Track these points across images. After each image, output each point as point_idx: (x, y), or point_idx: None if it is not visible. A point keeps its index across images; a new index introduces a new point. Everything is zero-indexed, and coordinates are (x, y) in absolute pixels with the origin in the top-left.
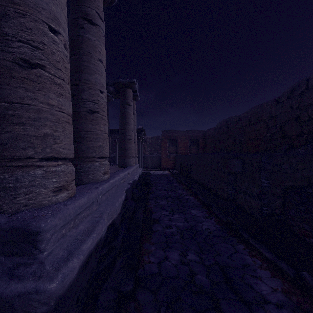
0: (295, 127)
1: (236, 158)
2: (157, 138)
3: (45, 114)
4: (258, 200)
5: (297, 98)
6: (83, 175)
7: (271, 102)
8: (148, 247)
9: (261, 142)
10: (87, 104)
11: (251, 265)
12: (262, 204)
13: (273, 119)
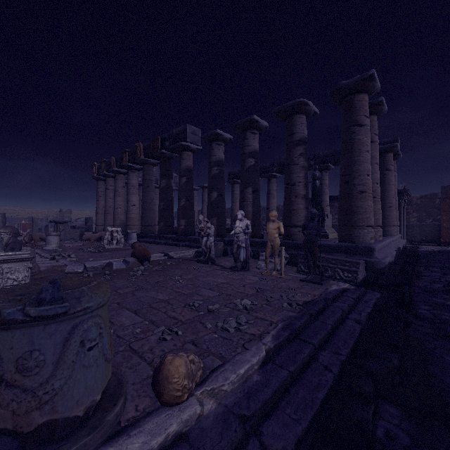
0: None
1: None
2: (432, 197)
3: (367, 209)
4: None
5: None
6: None
7: None
8: (417, 281)
9: None
10: None
11: None
12: None
13: None
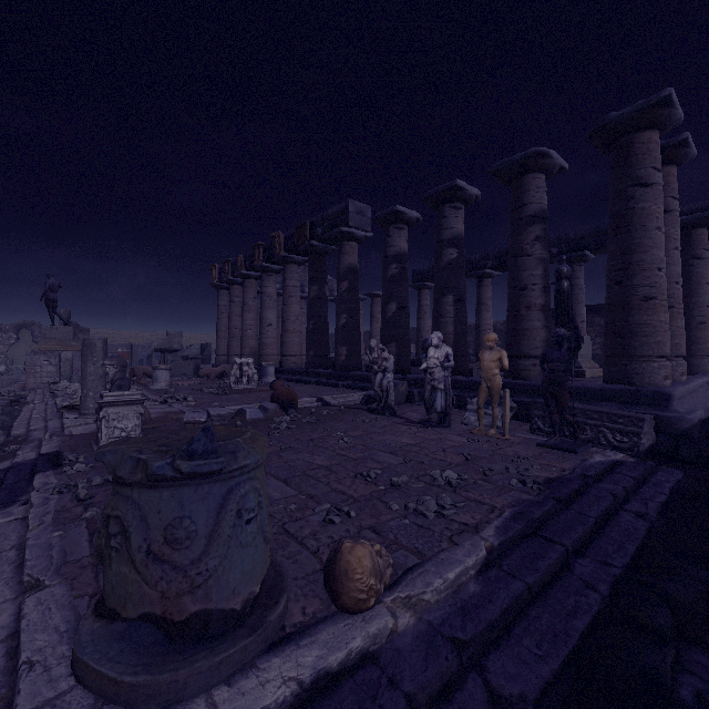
0: None
1: None
2: None
3: (658, 328)
4: None
5: None
6: None
7: None
8: None
9: None
10: None
11: None
12: None
13: None
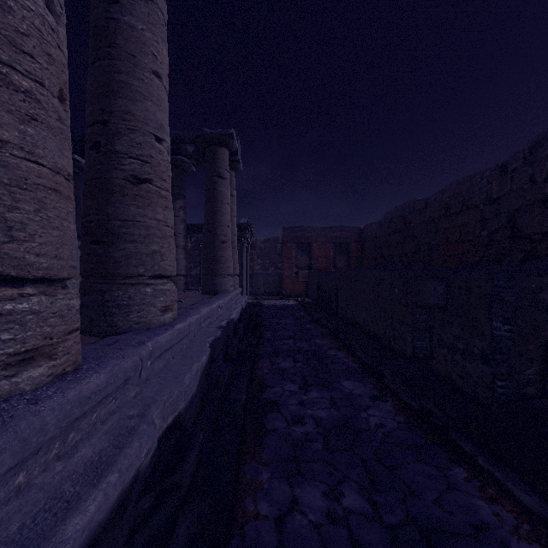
0: (540, 218)
1: (433, 278)
2: (274, 241)
3: None
4: (485, 365)
5: (545, 162)
6: (118, 315)
7: (489, 171)
8: (255, 474)
9: (470, 246)
10: (126, 163)
11: (493, 527)
12: (494, 373)
13: (493, 203)
